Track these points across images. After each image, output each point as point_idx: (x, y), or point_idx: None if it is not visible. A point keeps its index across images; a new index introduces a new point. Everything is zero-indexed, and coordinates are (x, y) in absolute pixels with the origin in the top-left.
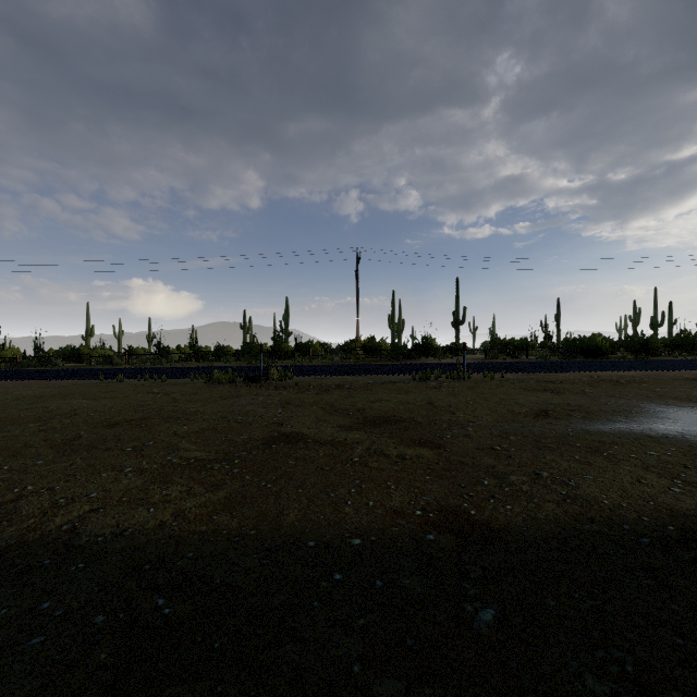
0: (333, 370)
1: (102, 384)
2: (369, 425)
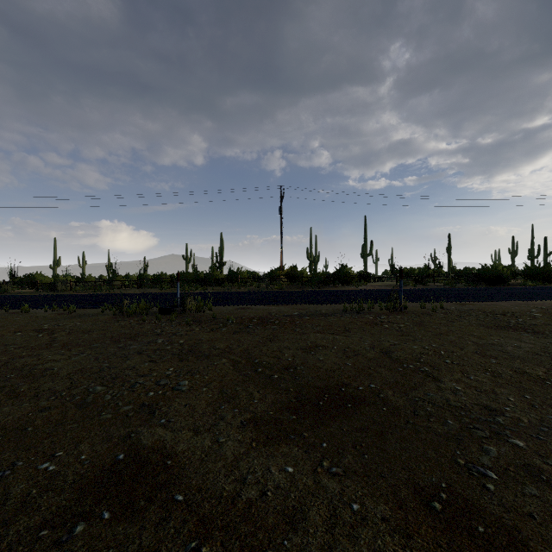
0: (258, 298)
1: (1, 316)
2: (309, 414)
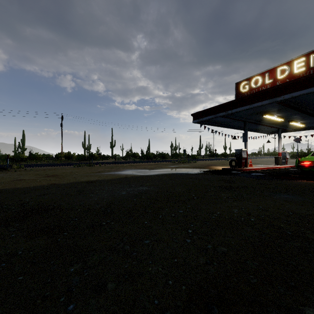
0: (45, 165)
1: None
2: (47, 176)
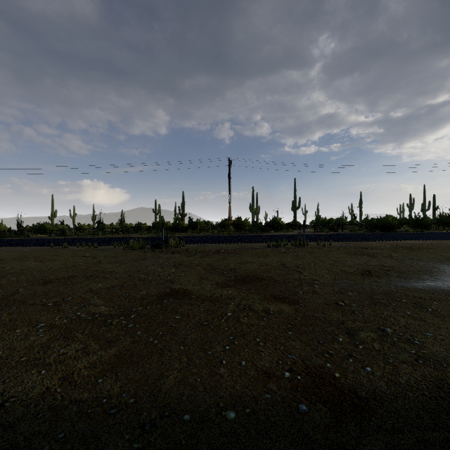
0: (213, 240)
1: (52, 250)
2: (239, 282)
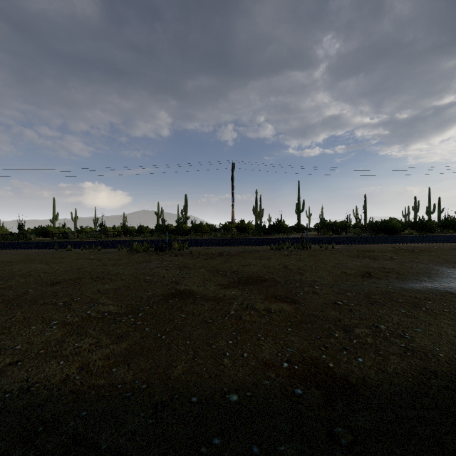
0: (216, 243)
1: (56, 253)
2: (242, 283)
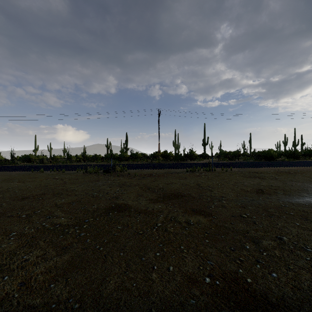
0: (147, 166)
1: (32, 174)
2: (166, 198)
